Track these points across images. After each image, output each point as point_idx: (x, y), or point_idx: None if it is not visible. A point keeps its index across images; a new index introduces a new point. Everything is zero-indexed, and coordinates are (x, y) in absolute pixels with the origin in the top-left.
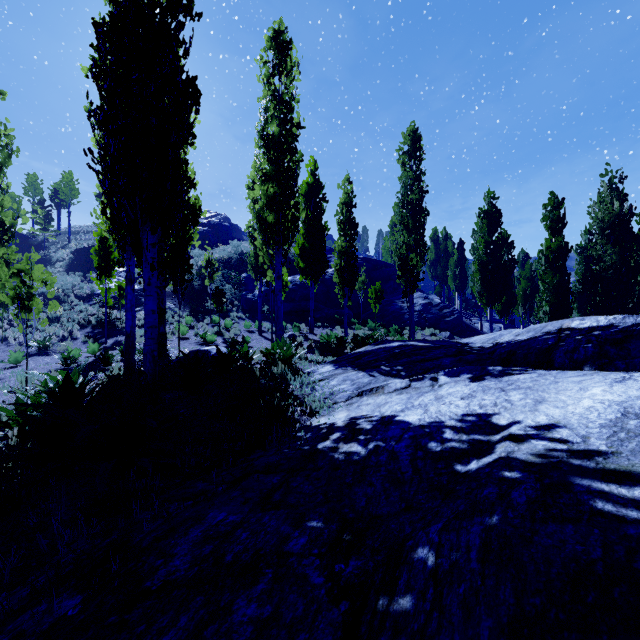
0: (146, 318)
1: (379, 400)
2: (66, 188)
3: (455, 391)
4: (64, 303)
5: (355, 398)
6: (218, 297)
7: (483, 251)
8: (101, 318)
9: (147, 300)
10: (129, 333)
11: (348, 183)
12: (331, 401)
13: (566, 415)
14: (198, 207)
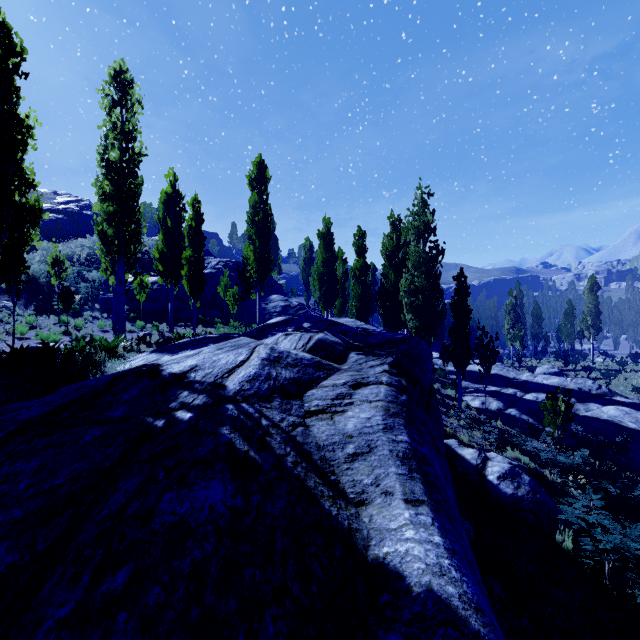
0: None
1: None
2: None
3: None
4: None
5: None
6: (66, 297)
7: (321, 265)
8: None
9: None
10: None
11: (197, 202)
12: None
13: None
14: (38, 209)
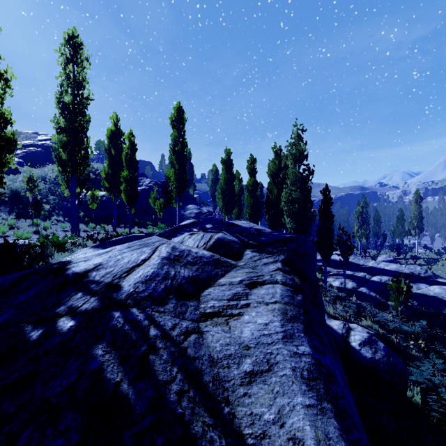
0: None
1: None
2: None
3: None
4: None
5: None
6: (36, 205)
7: (223, 183)
8: None
9: None
10: None
11: (132, 136)
12: None
13: None
14: (13, 140)
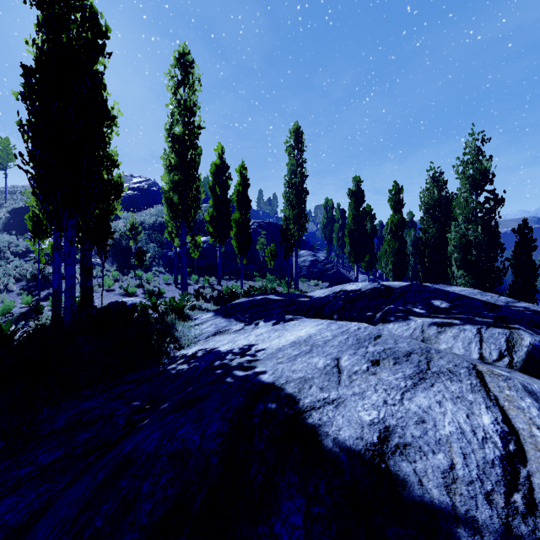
0: (66, 281)
1: (222, 338)
2: (3, 152)
3: (259, 331)
4: (0, 259)
5: (211, 337)
6: (140, 256)
7: (351, 221)
8: (35, 273)
9: (67, 267)
10: (56, 289)
11: (243, 169)
12: (196, 339)
13: (275, 344)
14: (120, 184)
